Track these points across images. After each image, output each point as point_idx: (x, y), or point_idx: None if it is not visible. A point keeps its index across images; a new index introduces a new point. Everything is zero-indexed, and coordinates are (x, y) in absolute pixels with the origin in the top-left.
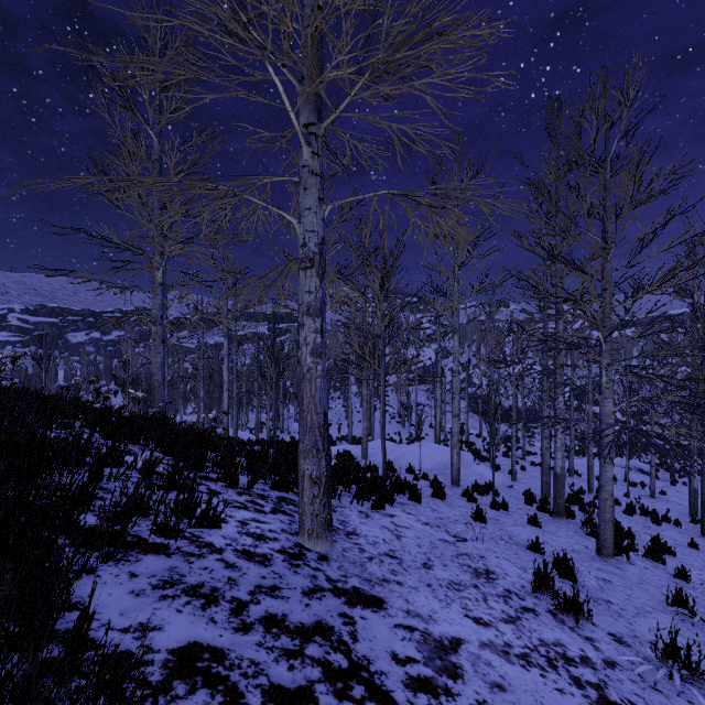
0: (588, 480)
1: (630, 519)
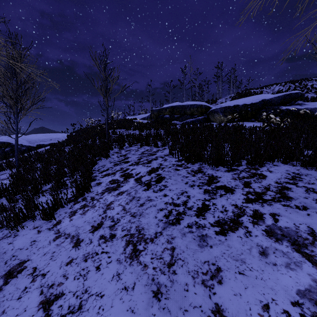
0: None
1: None
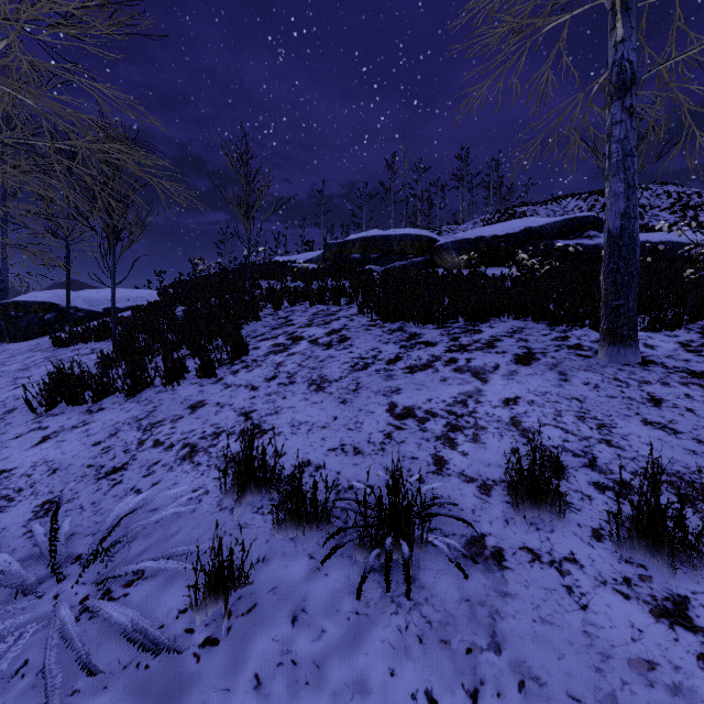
0: None
1: None
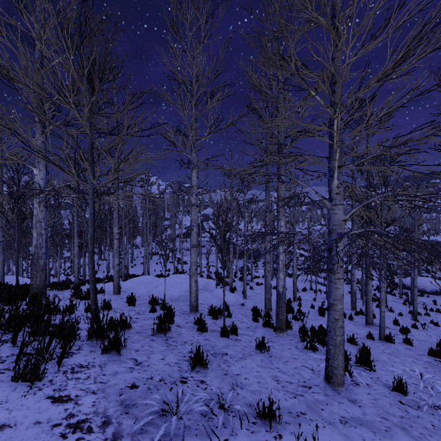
0: (294, 292)
1: (324, 319)
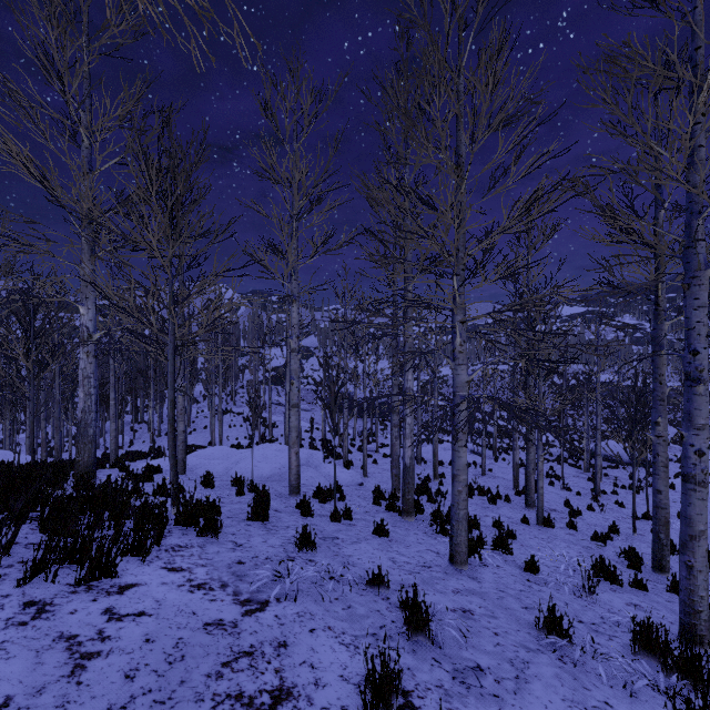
0: (434, 467)
1: (471, 502)
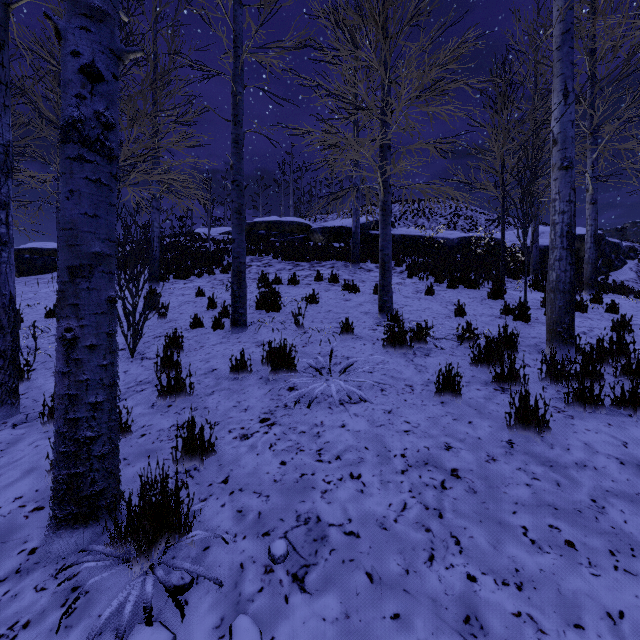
0: None
1: None
